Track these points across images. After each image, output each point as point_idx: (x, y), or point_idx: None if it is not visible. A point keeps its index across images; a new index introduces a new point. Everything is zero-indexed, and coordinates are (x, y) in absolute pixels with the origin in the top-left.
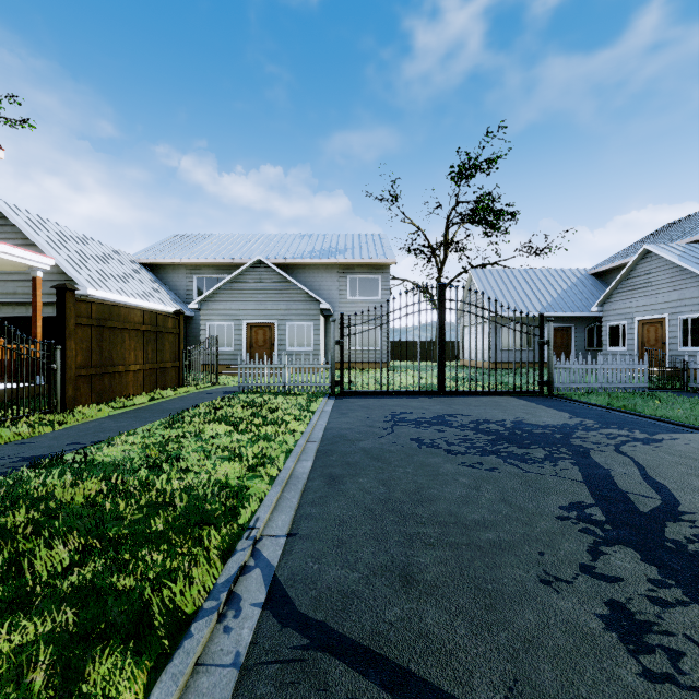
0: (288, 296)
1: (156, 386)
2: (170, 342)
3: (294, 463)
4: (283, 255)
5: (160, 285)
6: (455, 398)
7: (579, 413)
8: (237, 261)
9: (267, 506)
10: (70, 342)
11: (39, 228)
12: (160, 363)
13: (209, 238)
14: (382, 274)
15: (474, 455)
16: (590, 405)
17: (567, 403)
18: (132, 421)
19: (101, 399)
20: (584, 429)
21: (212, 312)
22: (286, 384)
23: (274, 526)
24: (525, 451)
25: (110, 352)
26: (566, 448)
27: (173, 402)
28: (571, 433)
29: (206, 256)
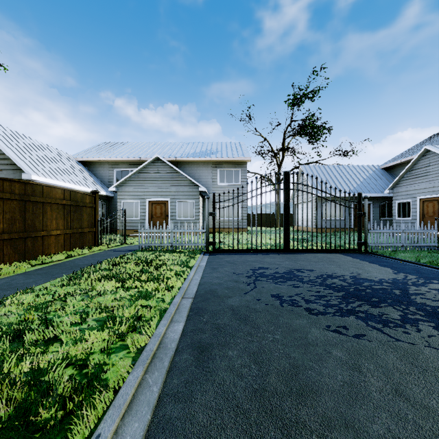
0: (177, 182)
1: (75, 246)
2: (88, 213)
3: (165, 327)
4: (174, 155)
5: (90, 175)
6: (297, 254)
7: (398, 268)
8: (143, 159)
9: (117, 407)
10: None
11: None
12: (78, 229)
13: (125, 144)
14: (242, 168)
15: (335, 316)
16: (401, 261)
17: (382, 259)
18: (40, 277)
19: (24, 257)
20: (414, 285)
21: (125, 194)
22: (173, 244)
23: None
24: (379, 311)
25: (33, 220)
26: (414, 306)
27: (84, 259)
28: (406, 288)
29: (122, 155)
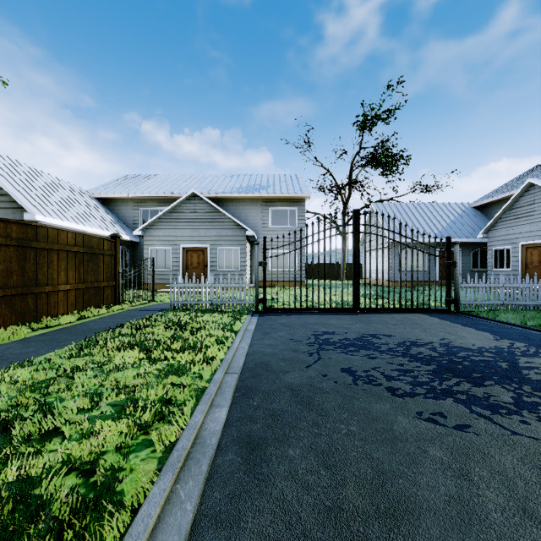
0: (219, 224)
1: (90, 304)
2: (106, 263)
3: (203, 414)
4: (215, 190)
5: (110, 216)
6: (370, 315)
7: (500, 333)
8: (176, 195)
9: (135, 537)
10: None
11: None
12: (94, 282)
13: (154, 177)
14: (299, 207)
15: (426, 399)
16: (502, 323)
17: (478, 321)
18: (43, 345)
19: (23, 319)
20: (524, 355)
21: (153, 238)
22: (214, 302)
23: None
24: (484, 391)
25: (35, 272)
26: (528, 385)
27: (101, 321)
28: (514, 360)
29: (150, 191)
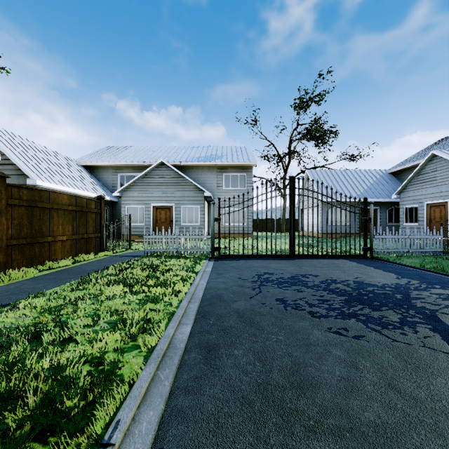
0: (182, 187)
1: (81, 251)
2: (93, 219)
3: (174, 329)
4: (179, 159)
5: (94, 180)
6: (303, 260)
7: (402, 273)
8: (147, 163)
9: (133, 398)
10: (1, 218)
11: (3, 138)
12: (84, 234)
13: (129, 149)
14: (247, 173)
15: (336, 319)
16: (405, 266)
17: (387, 264)
18: (49, 282)
19: (31, 263)
20: (416, 289)
21: (129, 199)
22: (178, 250)
23: (136, 434)
24: (380, 314)
25: (40, 226)
26: (413, 310)
27: (91, 264)
28: (408, 293)
29: (126, 160)
